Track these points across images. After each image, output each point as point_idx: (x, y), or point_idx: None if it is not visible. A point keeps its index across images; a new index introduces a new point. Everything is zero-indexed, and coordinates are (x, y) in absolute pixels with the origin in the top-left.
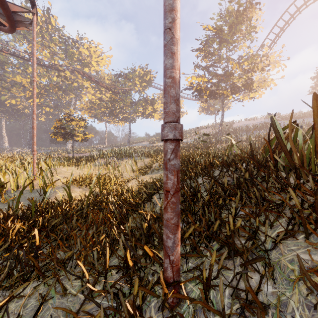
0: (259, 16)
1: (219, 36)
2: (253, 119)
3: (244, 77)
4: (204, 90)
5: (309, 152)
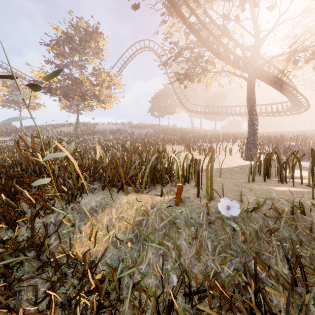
0: (105, 43)
1: (71, 42)
2: (114, 124)
3: (98, 88)
4: (55, 89)
5: (52, 160)
